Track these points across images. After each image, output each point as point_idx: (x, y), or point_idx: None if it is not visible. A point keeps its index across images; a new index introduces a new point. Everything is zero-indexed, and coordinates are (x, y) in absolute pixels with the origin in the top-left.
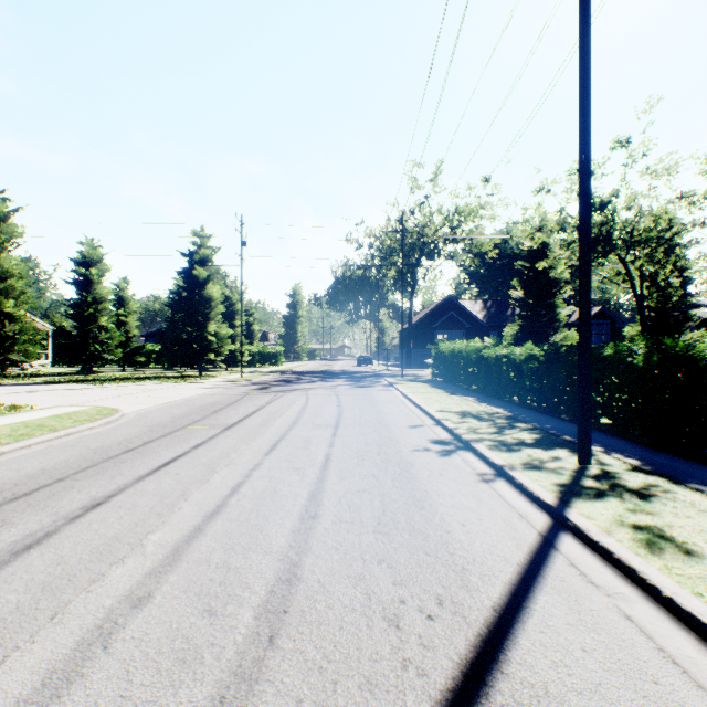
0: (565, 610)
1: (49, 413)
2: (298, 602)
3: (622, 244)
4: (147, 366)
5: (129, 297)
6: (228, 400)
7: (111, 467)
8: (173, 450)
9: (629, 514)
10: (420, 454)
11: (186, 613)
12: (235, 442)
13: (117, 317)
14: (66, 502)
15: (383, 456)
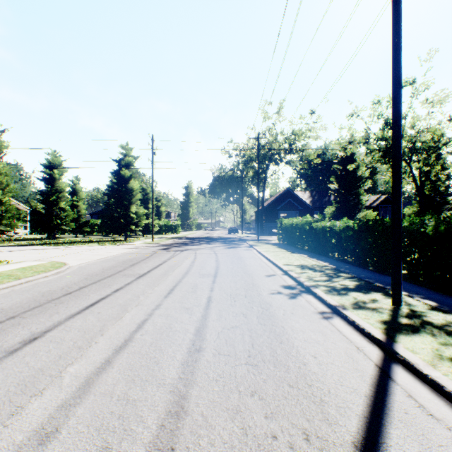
0: (417, 446)
1: (18, 266)
2: (184, 438)
3: (409, 151)
4: (92, 234)
5: (80, 189)
6: (142, 257)
7: (51, 307)
8: (99, 293)
9: (444, 348)
10: (275, 297)
11: (84, 451)
12: (144, 287)
13: (72, 202)
14: (11, 336)
15: (249, 298)
